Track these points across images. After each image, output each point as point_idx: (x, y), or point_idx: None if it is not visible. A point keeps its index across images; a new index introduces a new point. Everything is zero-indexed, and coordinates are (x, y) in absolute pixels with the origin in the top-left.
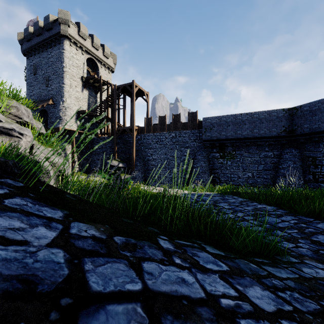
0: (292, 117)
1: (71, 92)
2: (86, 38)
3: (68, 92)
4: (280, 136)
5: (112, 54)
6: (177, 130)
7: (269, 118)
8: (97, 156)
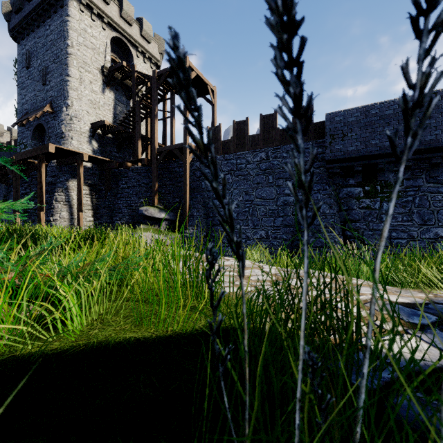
0: None
1: (81, 91)
2: (109, 1)
3: (75, 90)
4: None
5: (157, 37)
6: (271, 145)
7: None
8: (125, 201)
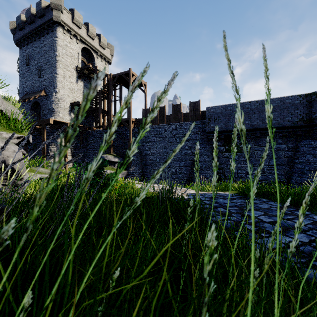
0: (310, 104)
1: (64, 83)
2: (81, 26)
3: (61, 82)
4: (296, 126)
5: (109, 45)
6: (178, 121)
7: (283, 105)
8: (92, 151)
